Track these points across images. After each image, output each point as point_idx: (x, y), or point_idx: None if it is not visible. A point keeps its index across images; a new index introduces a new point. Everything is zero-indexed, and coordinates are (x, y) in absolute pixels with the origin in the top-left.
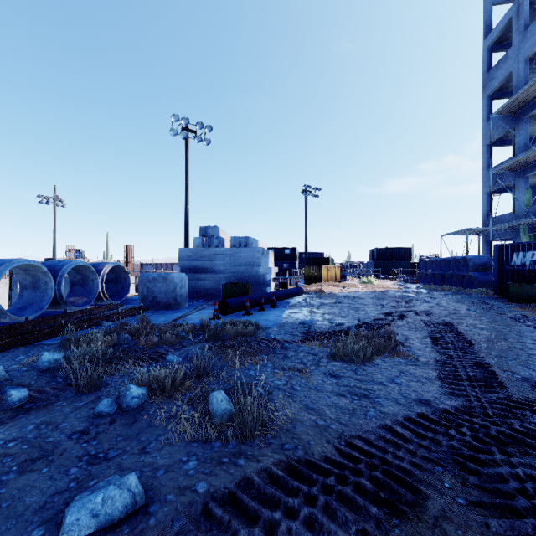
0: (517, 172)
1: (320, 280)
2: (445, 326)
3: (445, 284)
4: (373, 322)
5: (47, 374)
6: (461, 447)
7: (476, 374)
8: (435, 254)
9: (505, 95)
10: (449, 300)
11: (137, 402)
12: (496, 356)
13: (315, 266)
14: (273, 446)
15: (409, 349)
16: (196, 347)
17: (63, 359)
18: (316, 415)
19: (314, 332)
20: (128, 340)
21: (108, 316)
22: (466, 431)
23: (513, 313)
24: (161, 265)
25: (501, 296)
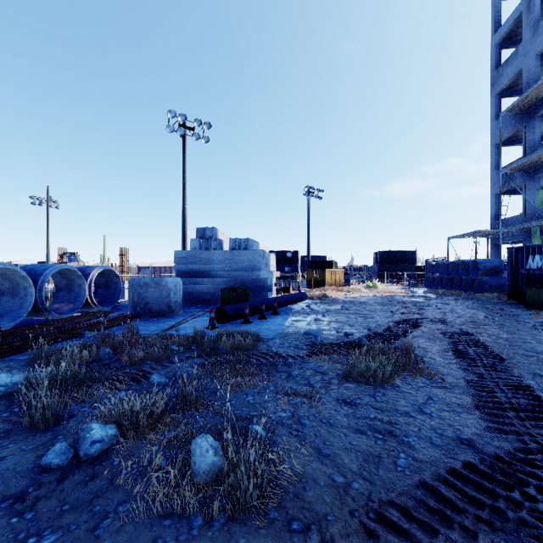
0: (527, 172)
1: (323, 285)
2: (466, 336)
3: (453, 288)
4: (385, 332)
5: (1, 402)
6: (536, 523)
7: (520, 401)
8: (442, 257)
9: (514, 93)
10: (462, 306)
11: (100, 447)
12: (533, 375)
13: (318, 270)
14: (276, 526)
15: (431, 366)
16: (186, 364)
17: (24, 382)
18: (333, 467)
19: (321, 345)
20: (109, 355)
21: (91, 326)
22: (536, 494)
23: (534, 321)
24: (159, 268)
25: (515, 301)
